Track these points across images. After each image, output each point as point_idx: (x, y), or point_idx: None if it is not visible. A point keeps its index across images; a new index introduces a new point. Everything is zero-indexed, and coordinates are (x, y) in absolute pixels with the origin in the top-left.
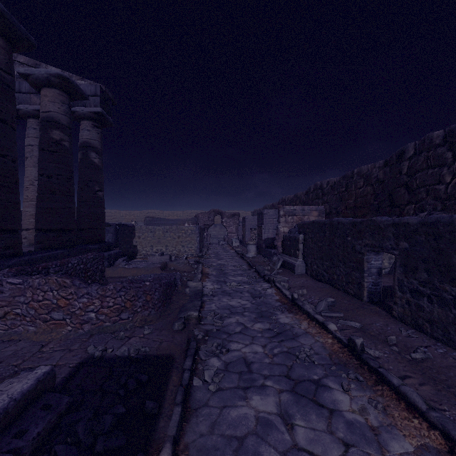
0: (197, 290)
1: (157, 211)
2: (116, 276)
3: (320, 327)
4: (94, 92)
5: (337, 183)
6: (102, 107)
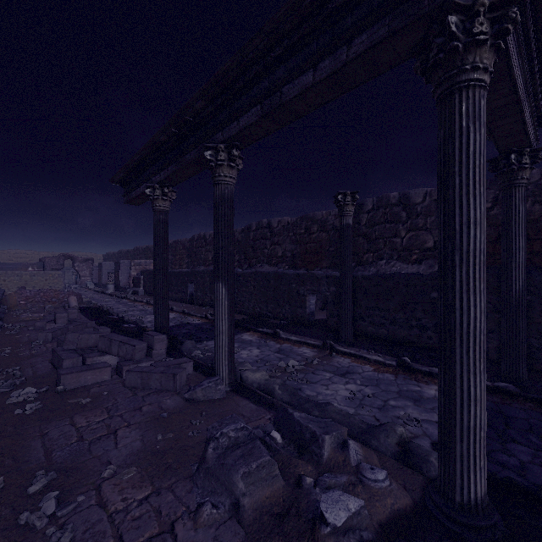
0: (88, 301)
1: None
2: None
3: (142, 302)
4: None
5: (172, 244)
6: None
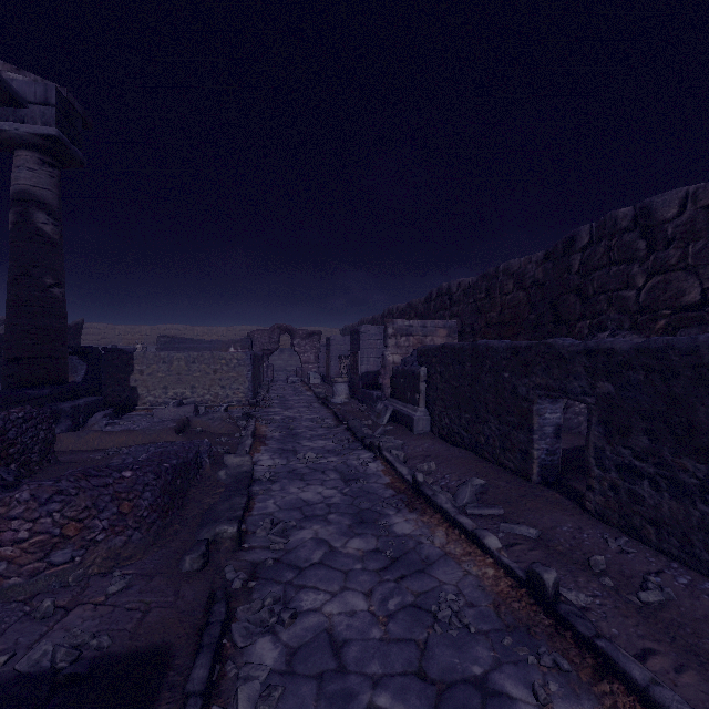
0: (240, 472)
1: (183, 327)
2: (84, 448)
3: (468, 541)
4: (42, 97)
5: (473, 286)
6: (61, 129)
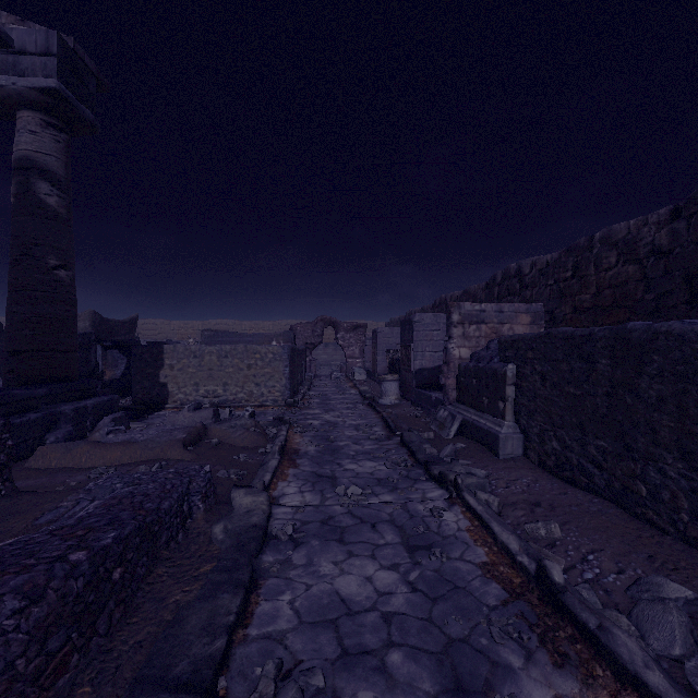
0: (247, 527)
1: (232, 322)
2: (69, 465)
3: None
4: (44, 46)
5: (553, 263)
6: (66, 84)
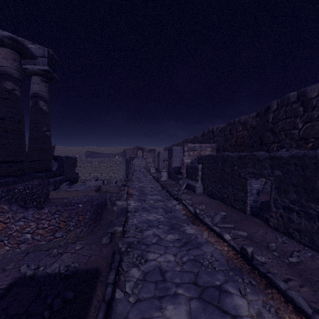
0: (122, 208)
1: (96, 147)
2: (59, 197)
3: (217, 236)
4: (42, 54)
5: (223, 128)
6: (49, 66)
